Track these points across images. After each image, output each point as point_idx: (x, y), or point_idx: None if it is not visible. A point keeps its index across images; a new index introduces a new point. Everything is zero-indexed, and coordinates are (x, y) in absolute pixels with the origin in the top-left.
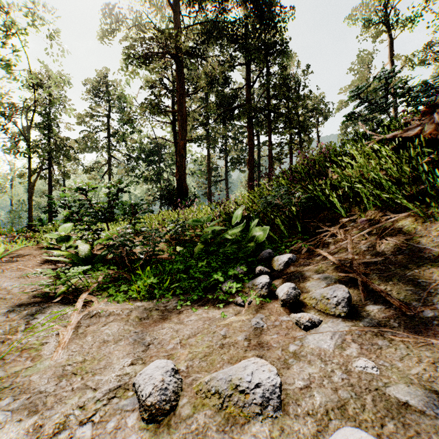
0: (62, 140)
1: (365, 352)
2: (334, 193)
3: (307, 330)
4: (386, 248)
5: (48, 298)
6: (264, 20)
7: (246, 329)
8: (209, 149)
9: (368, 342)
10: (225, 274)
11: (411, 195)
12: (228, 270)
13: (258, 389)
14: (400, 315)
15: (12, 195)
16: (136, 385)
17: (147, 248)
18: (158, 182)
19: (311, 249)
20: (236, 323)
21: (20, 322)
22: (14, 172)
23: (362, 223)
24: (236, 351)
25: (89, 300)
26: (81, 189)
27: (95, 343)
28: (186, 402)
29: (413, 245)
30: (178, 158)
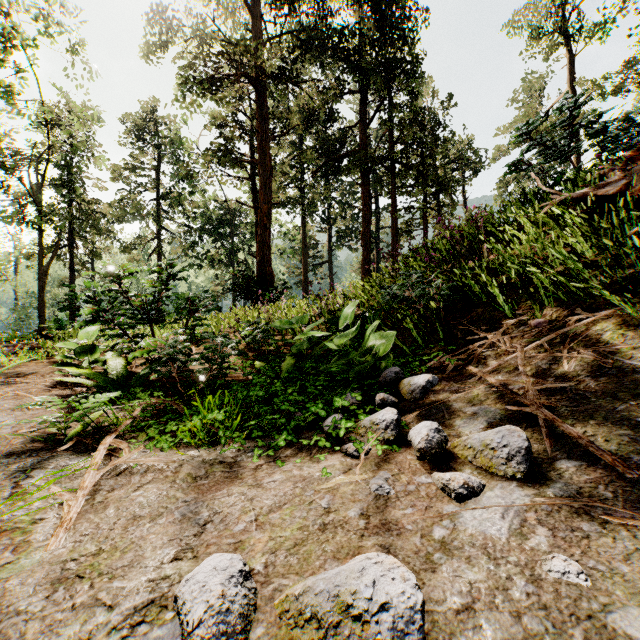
0: (89, 203)
1: (562, 543)
2: (492, 280)
3: (461, 502)
4: (579, 366)
5: (54, 443)
6: (385, 28)
7: (362, 498)
8: (305, 218)
9: (565, 525)
10: (328, 404)
11: (613, 283)
12: (332, 399)
13: (386, 614)
14: (613, 477)
15: (16, 285)
16: (179, 601)
17: (210, 364)
18: (230, 265)
19: (460, 366)
20: (347, 487)
21: (4, 483)
22: (19, 251)
23: (538, 327)
24: (346, 537)
25: (117, 447)
26: (111, 275)
27: (120, 520)
28: (261, 634)
29: (622, 362)
30: (260, 230)
